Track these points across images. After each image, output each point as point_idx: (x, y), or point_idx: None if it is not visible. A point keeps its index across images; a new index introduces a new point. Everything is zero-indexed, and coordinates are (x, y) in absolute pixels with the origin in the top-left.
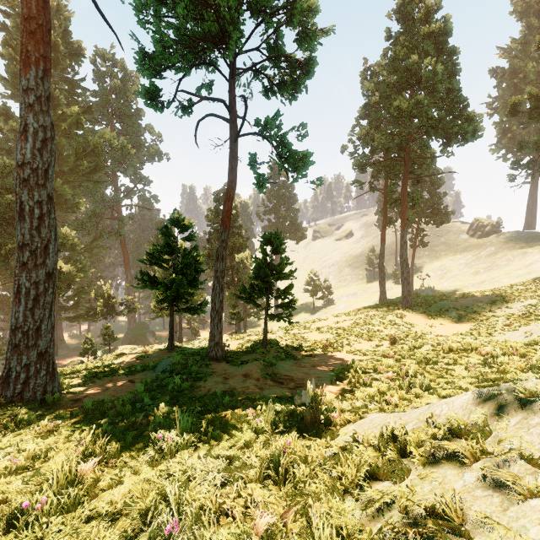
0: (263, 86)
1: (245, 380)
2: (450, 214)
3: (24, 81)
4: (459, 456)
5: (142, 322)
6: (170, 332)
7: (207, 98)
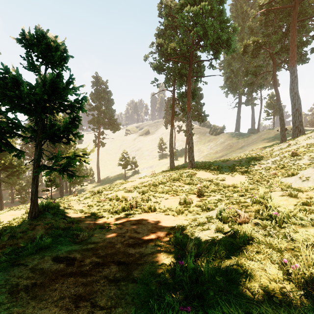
0: None
1: None
2: (206, 116)
3: None
4: None
5: None
6: None
7: None
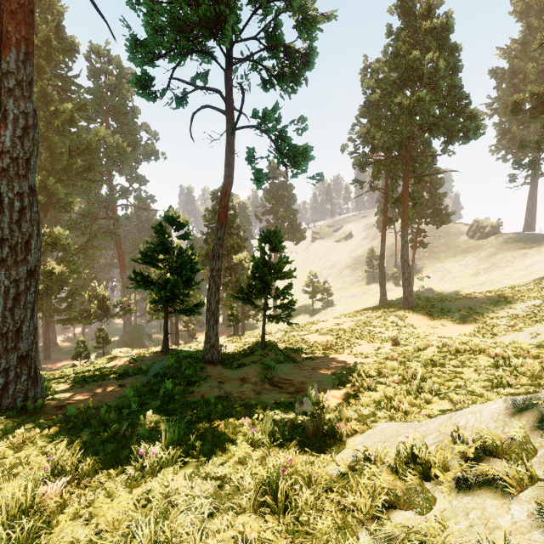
0: (261, 78)
1: (242, 385)
2: (450, 215)
3: (3, 64)
4: (498, 481)
5: (138, 325)
6: (164, 334)
7: (202, 87)
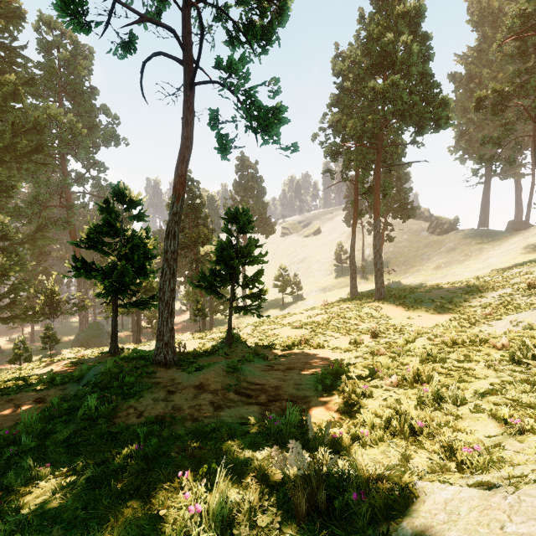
0: (227, 31)
1: (198, 395)
2: (415, 209)
3: None
4: None
5: (95, 322)
6: (112, 332)
7: (150, 19)
